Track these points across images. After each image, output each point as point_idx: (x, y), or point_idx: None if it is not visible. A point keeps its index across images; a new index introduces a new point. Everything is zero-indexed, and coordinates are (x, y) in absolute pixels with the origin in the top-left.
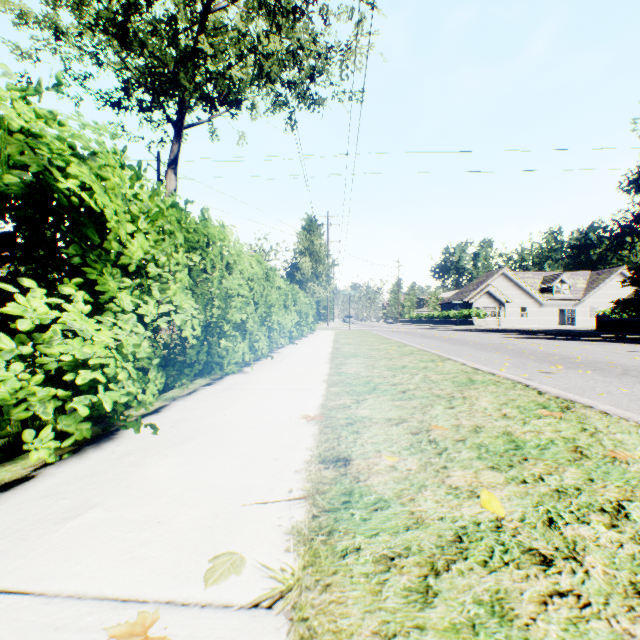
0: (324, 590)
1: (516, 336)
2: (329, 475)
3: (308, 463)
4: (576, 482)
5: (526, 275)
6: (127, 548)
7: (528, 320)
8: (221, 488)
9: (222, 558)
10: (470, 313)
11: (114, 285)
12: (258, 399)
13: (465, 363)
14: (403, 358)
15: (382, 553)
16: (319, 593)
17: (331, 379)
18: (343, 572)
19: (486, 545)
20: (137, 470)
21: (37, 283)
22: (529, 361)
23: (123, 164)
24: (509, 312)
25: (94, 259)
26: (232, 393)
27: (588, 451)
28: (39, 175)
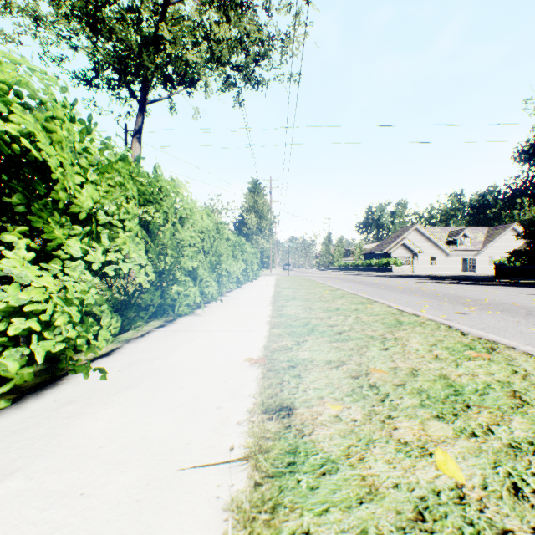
0: None
1: (429, 281)
2: (272, 428)
3: (251, 413)
4: (527, 434)
5: (435, 230)
6: None
7: (437, 267)
8: (158, 445)
9: None
10: (389, 262)
11: (59, 233)
12: (206, 341)
13: (391, 305)
14: (336, 301)
15: None
16: None
17: (273, 321)
18: None
19: (453, 526)
20: (73, 423)
21: None
22: (444, 303)
23: (72, 116)
24: (421, 261)
25: (38, 207)
26: (182, 335)
27: (527, 396)
28: None
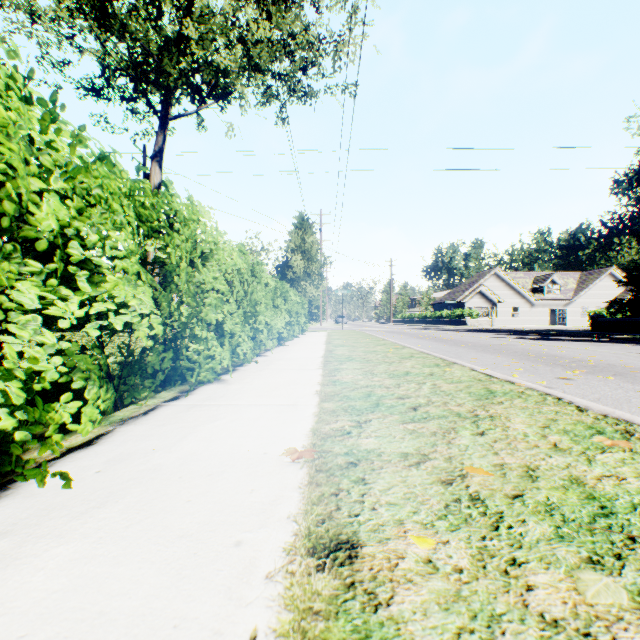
0: None
1: (513, 336)
2: (324, 589)
3: (289, 553)
4: None
5: (517, 275)
6: None
7: (520, 320)
8: (124, 632)
9: None
10: (463, 313)
11: None
12: (231, 421)
13: (474, 368)
14: (404, 362)
15: None
16: None
17: (324, 390)
18: None
19: None
20: None
21: None
22: (539, 365)
23: (29, 97)
24: (501, 312)
25: None
26: (200, 412)
27: None
28: None
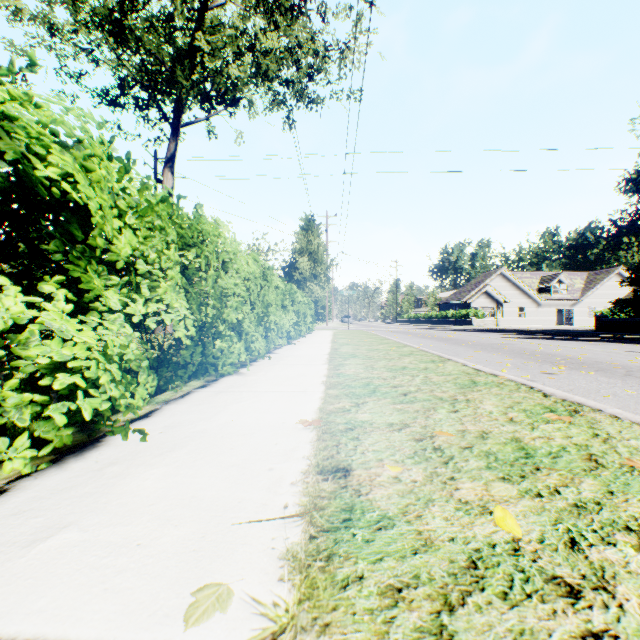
0: (322, 631)
1: (515, 336)
2: (328, 488)
3: (305, 474)
4: (595, 495)
5: (524, 275)
6: (100, 577)
7: (526, 320)
8: (210, 503)
9: (206, 590)
10: (468, 313)
11: (98, 283)
12: (254, 402)
13: (466, 364)
14: (403, 359)
15: (388, 583)
16: (317, 636)
17: (329, 381)
18: (344, 608)
19: (504, 572)
20: (120, 482)
21: (19, 281)
22: (530, 362)
23: (110, 155)
24: (507, 312)
25: (77, 255)
26: (227, 396)
27: (603, 459)
28: (15, 163)
